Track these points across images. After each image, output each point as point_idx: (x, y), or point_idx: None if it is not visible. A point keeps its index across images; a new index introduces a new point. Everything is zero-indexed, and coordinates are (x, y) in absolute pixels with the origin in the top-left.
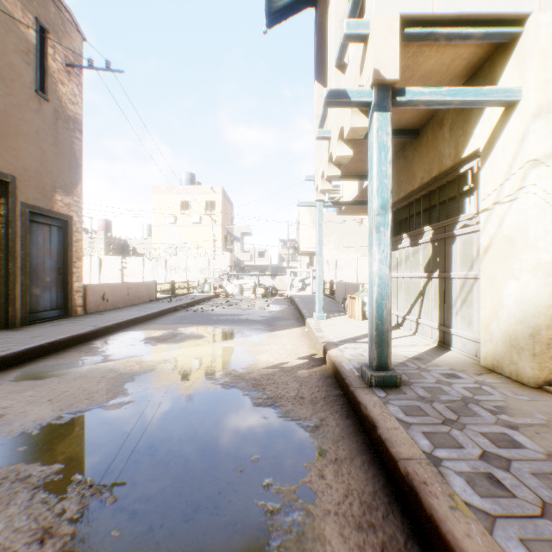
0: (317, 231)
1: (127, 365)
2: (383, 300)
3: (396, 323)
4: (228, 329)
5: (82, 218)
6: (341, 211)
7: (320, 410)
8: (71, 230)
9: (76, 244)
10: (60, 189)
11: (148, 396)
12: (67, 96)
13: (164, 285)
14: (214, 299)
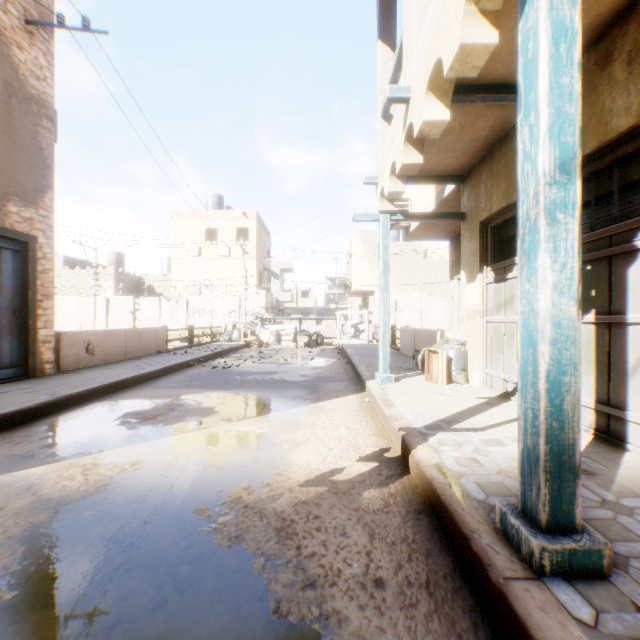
0: (382, 256)
1: (64, 475)
2: (562, 375)
3: (502, 391)
4: (254, 396)
5: (53, 240)
6: (408, 235)
7: (427, 638)
8: (34, 256)
9: (43, 276)
10: (16, 196)
11: (54, 573)
12: (28, 66)
13: (185, 332)
14: (243, 350)
